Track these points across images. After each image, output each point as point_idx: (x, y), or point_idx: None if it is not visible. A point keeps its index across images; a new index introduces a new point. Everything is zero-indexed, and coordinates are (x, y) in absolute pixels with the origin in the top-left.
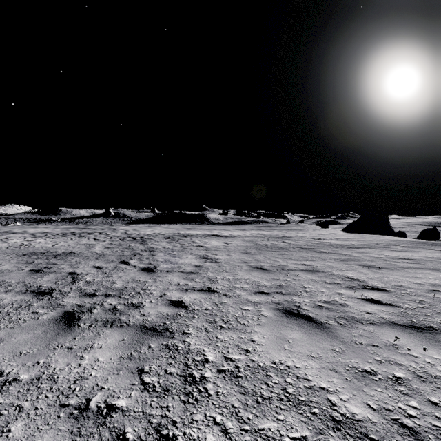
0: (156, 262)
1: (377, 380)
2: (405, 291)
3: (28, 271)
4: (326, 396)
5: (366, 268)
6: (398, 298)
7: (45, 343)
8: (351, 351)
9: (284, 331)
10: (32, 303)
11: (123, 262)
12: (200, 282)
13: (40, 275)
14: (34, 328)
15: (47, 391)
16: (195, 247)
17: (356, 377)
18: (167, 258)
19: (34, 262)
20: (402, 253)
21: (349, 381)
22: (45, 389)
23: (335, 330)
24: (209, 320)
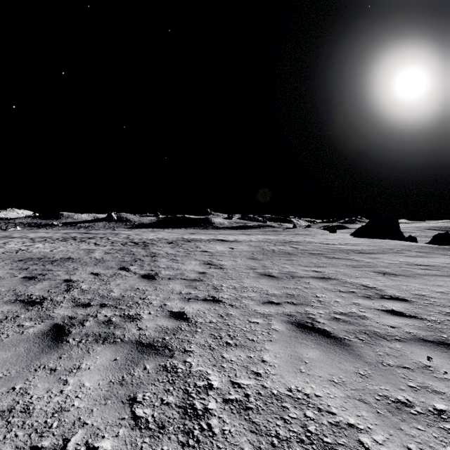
0: (158, 268)
1: (415, 414)
2: (428, 301)
3: (21, 278)
4: (357, 436)
5: (382, 275)
6: (422, 309)
7: (25, 363)
8: (378, 374)
9: (298, 349)
10: (20, 314)
11: (123, 268)
12: (203, 291)
13: (33, 282)
14: (16, 344)
15: (18, 427)
16: (199, 253)
17: (390, 410)
18: (170, 264)
19: (28, 269)
20: (417, 258)
21: (382, 415)
22: (15, 425)
23: (356, 348)
24: (214, 334)
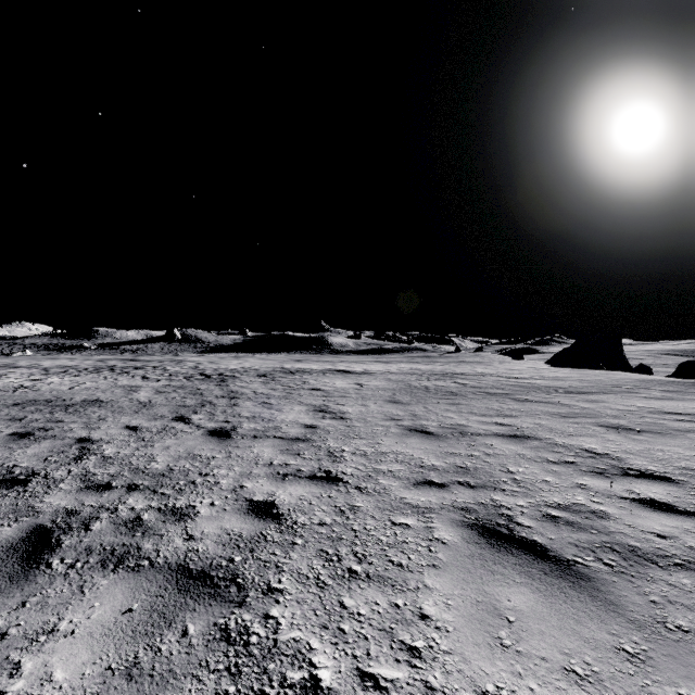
0: (238, 418)
1: None
2: None
3: (7, 435)
4: None
5: (614, 431)
6: None
7: None
8: (665, 653)
9: (491, 587)
10: None
11: (180, 418)
12: (311, 460)
13: (24, 443)
14: None
15: None
16: (307, 392)
17: None
18: (258, 411)
19: (25, 419)
20: (664, 402)
21: None
22: None
23: (604, 584)
24: (326, 552)
